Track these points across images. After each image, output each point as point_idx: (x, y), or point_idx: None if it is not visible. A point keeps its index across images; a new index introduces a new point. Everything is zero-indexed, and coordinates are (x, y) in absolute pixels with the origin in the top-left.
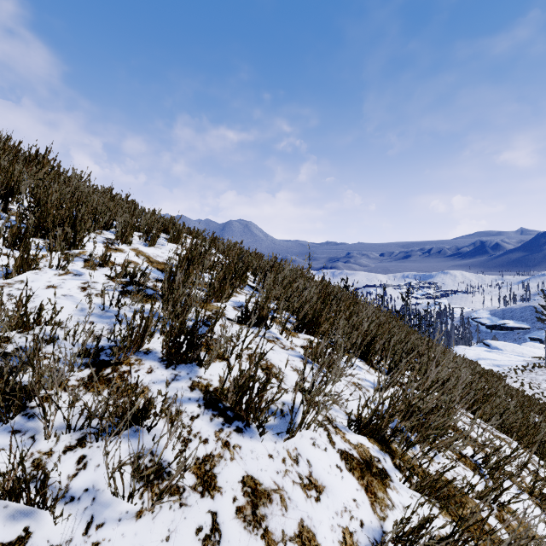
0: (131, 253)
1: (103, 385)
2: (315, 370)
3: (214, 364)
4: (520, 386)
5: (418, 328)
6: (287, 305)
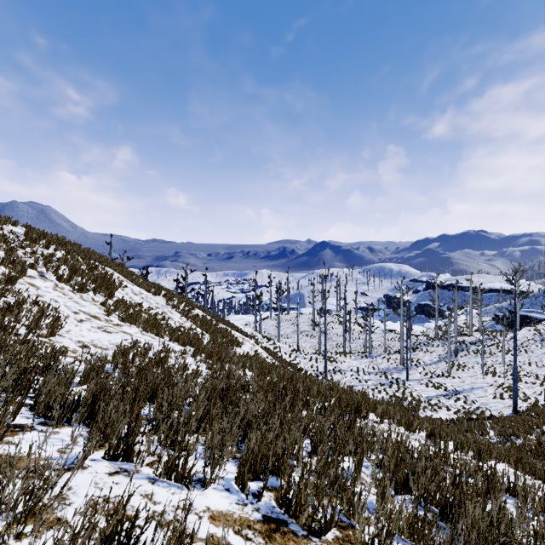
0: (5, 228)
1: (23, 244)
2: (62, 250)
3: (41, 245)
4: (252, 328)
5: (196, 299)
6: (57, 241)
